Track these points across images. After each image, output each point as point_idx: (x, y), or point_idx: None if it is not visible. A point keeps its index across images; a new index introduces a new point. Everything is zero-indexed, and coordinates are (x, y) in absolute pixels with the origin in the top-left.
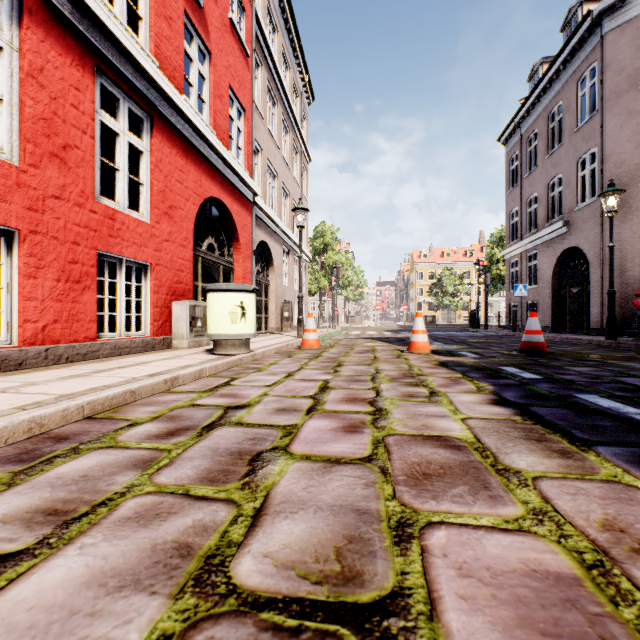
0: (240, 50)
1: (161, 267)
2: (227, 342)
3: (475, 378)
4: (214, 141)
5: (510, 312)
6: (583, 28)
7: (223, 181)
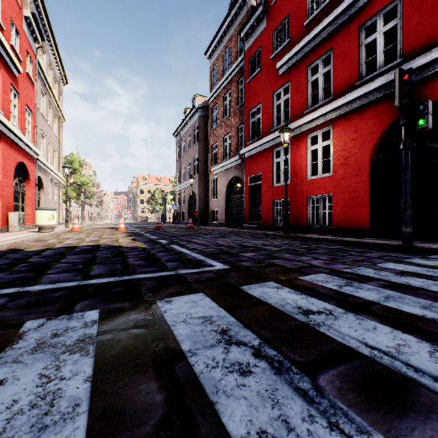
0: (30, 83)
1: (4, 198)
2: (46, 227)
3: (129, 233)
4: (24, 138)
5: (178, 215)
6: (194, 109)
7: (24, 152)
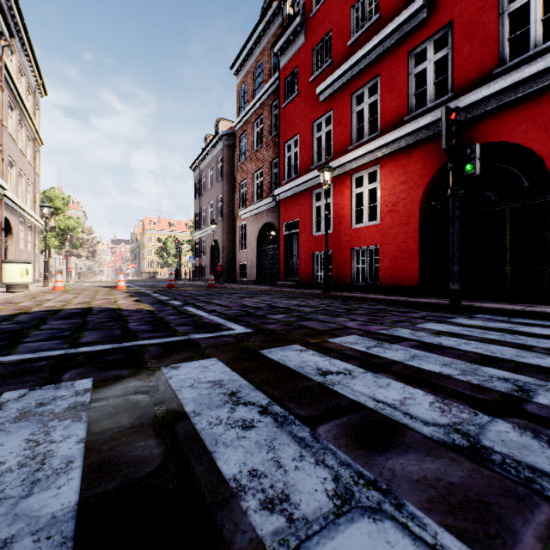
0: None
1: None
2: (18, 286)
3: (131, 293)
4: None
5: (196, 271)
6: (217, 137)
7: None
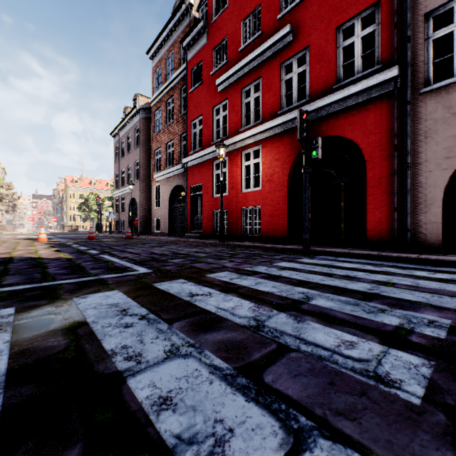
0: None
1: None
2: None
3: (52, 245)
4: None
5: (116, 224)
6: (135, 110)
7: None
